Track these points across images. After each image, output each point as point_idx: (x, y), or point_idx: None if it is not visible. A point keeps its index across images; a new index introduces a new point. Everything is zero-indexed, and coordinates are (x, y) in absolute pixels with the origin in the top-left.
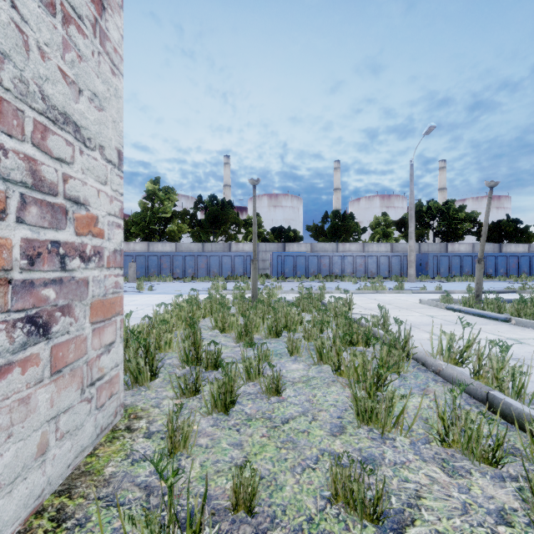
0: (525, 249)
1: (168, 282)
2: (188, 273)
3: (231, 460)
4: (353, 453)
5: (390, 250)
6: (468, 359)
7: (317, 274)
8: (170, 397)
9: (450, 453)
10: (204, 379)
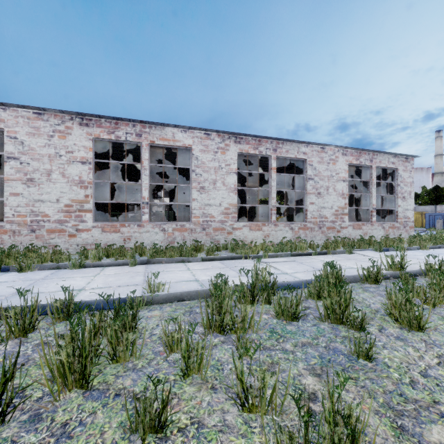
0: None
1: None
2: None
3: None
4: None
5: None
6: None
7: None
8: None
9: None
10: None
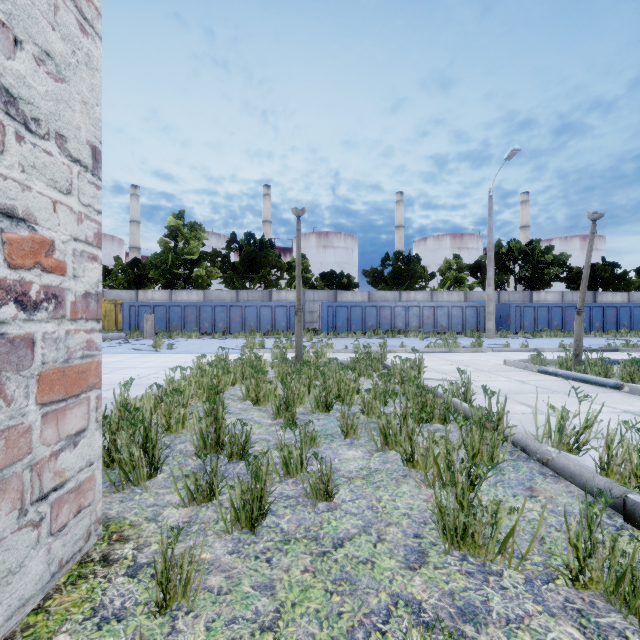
0: (624, 298)
1: (194, 338)
2: (218, 327)
3: (255, 618)
4: (442, 601)
5: (464, 300)
6: (593, 447)
7: (376, 328)
8: (175, 504)
9: (587, 599)
10: (225, 474)
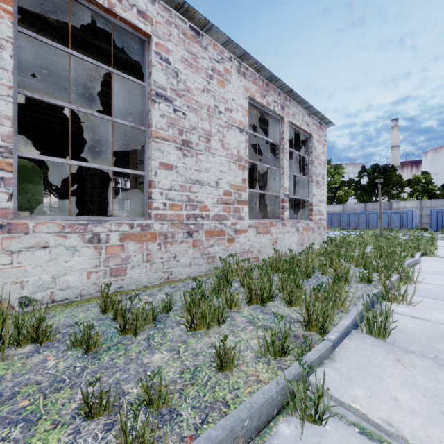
0: None
1: (337, 231)
2: (351, 226)
3: None
4: None
5: None
6: (419, 245)
7: None
8: None
9: None
10: None
